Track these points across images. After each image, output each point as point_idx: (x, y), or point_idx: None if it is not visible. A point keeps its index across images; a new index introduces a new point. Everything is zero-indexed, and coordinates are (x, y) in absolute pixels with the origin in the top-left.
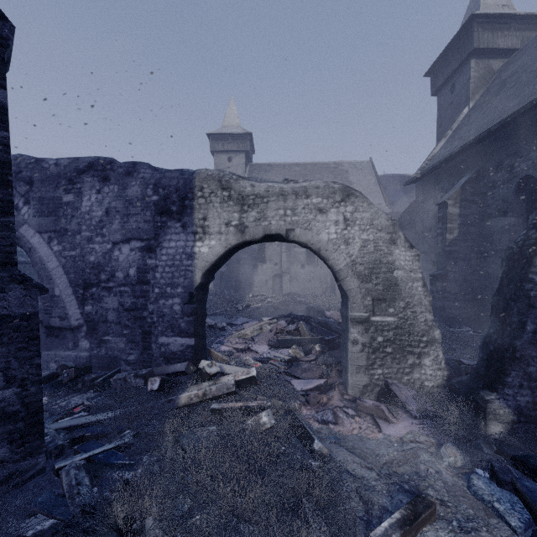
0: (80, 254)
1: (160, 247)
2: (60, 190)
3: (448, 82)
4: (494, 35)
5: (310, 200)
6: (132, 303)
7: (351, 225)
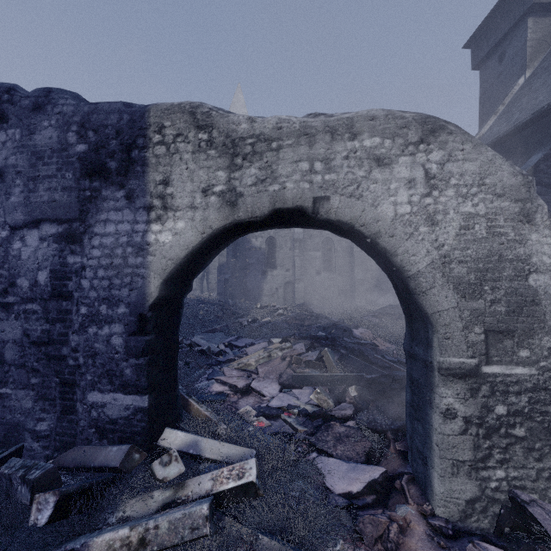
0: None
1: (90, 235)
2: None
3: (495, 51)
4: None
5: (358, 143)
6: (44, 331)
7: (441, 186)
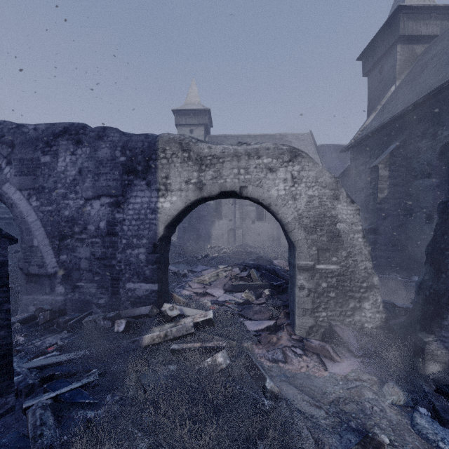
0: (56, 209)
1: (127, 203)
2: (38, 152)
3: (377, 65)
4: (417, 24)
5: (261, 161)
6: (103, 252)
7: (298, 182)
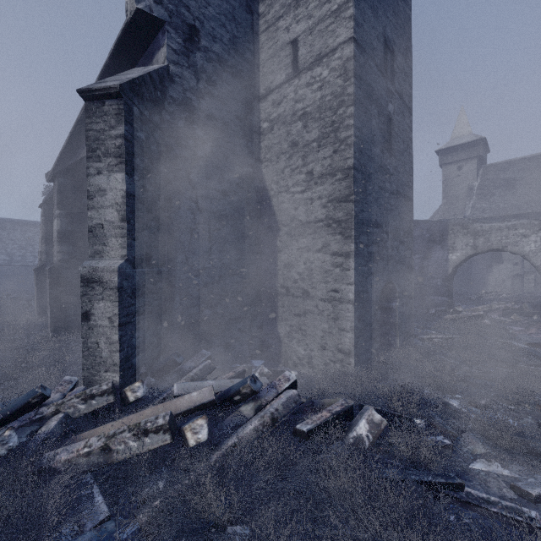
0: None
1: (430, 257)
2: None
3: None
4: None
5: (517, 231)
6: (416, 281)
7: None
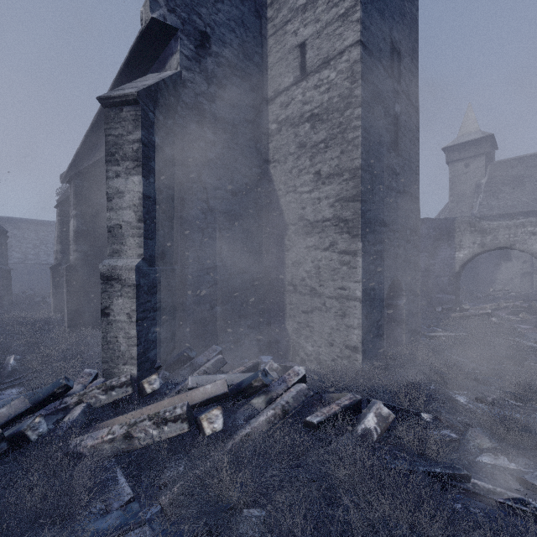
0: None
1: (436, 255)
2: None
3: None
4: None
5: (525, 229)
6: (422, 279)
7: None
